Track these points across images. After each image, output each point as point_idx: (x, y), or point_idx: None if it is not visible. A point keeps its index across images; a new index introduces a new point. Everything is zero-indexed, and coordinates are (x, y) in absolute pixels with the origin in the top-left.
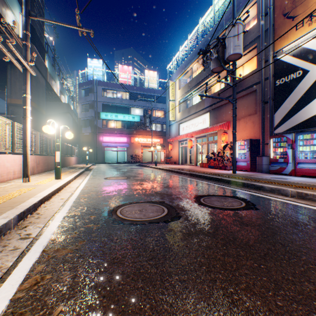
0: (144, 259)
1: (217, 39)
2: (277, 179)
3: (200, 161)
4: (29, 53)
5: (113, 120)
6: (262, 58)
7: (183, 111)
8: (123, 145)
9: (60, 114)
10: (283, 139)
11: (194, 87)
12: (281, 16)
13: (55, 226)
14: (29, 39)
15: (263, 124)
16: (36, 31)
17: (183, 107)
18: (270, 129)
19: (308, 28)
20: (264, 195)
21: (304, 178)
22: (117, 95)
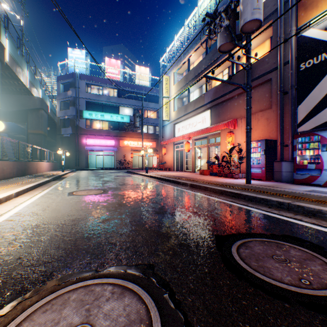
0: None
1: None
2: (321, 195)
3: (198, 167)
4: None
5: (98, 120)
6: (281, 36)
7: (179, 110)
8: (110, 149)
9: (32, 111)
10: (314, 138)
11: (192, 81)
12: None
13: None
14: None
15: (283, 120)
16: None
17: (179, 106)
18: (293, 126)
19: None
20: None
21: None
22: (104, 92)
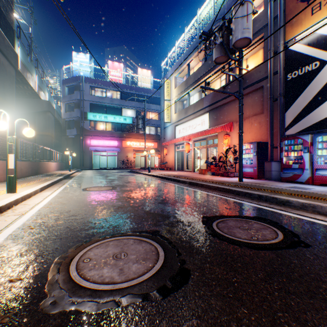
0: None
1: (223, 19)
2: (298, 190)
3: (198, 166)
4: None
5: (102, 121)
6: (271, 48)
7: (179, 112)
8: (114, 150)
9: (39, 113)
10: (298, 141)
11: (191, 85)
12: None
13: None
14: None
15: (272, 124)
16: (1, 6)
17: (180, 108)
18: (281, 130)
19: (326, 11)
20: (297, 215)
21: (326, 187)
22: (107, 94)
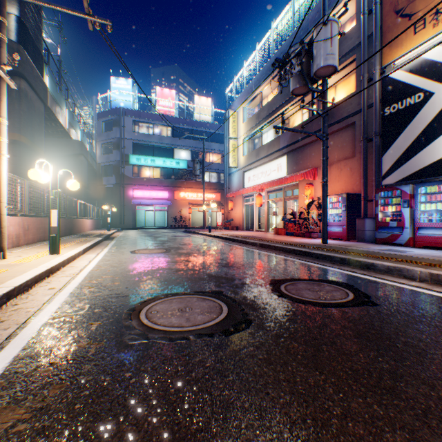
0: (181, 437)
1: (302, 44)
2: (391, 253)
3: (273, 225)
4: (5, 52)
5: (148, 166)
6: (365, 75)
7: (249, 154)
8: (163, 203)
9: (70, 157)
10: (396, 193)
11: (265, 119)
12: (393, 14)
13: (16, 349)
14: (5, 29)
15: (366, 171)
16: (29, 29)
17: (250, 149)
18: (377, 179)
19: (432, 30)
20: (379, 279)
21: (428, 250)
22: (154, 130)
